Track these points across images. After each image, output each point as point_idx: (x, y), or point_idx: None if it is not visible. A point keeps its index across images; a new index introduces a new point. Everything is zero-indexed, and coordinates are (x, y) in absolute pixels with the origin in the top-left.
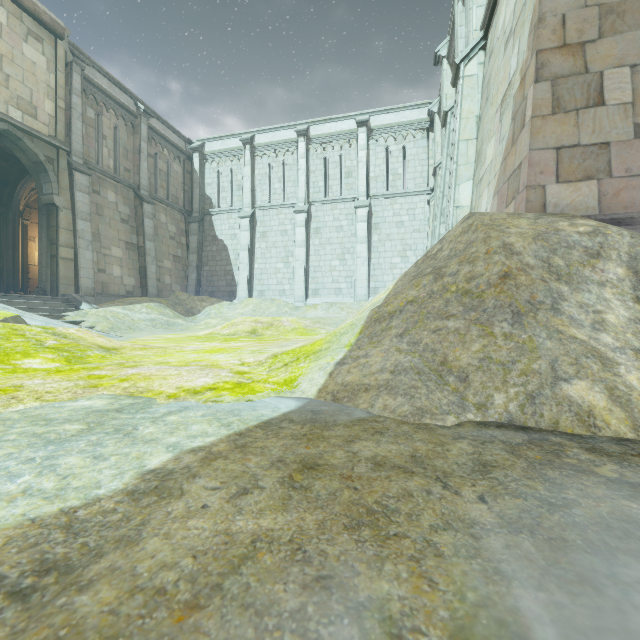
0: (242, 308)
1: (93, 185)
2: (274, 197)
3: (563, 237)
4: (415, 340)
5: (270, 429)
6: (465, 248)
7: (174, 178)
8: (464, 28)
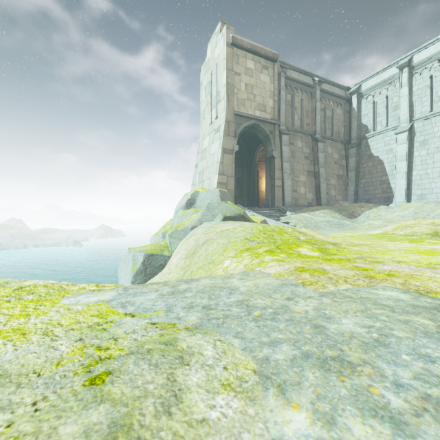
0: (401, 211)
1: (290, 140)
2: (437, 105)
3: None
4: None
5: None
6: None
7: (337, 119)
8: None
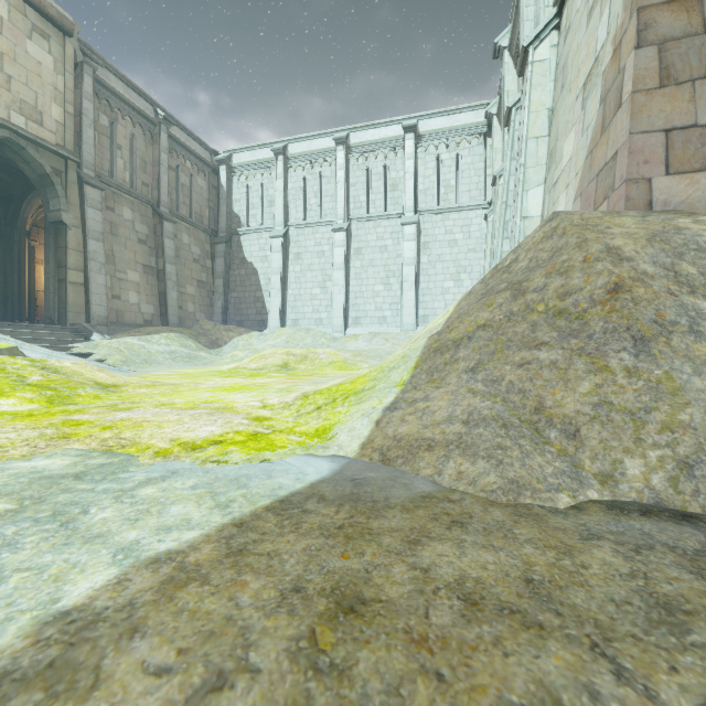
0: (273, 339)
1: (107, 201)
2: (310, 214)
3: (690, 238)
4: (494, 377)
5: (288, 514)
6: (551, 257)
7: (198, 194)
8: (531, 9)
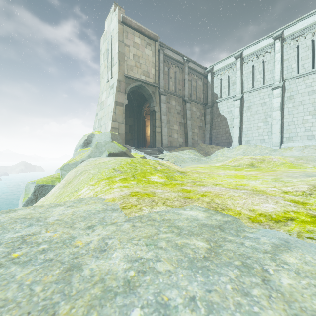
0: (236, 151)
1: (167, 99)
2: (256, 84)
3: None
4: None
5: None
6: None
7: (199, 88)
8: None
